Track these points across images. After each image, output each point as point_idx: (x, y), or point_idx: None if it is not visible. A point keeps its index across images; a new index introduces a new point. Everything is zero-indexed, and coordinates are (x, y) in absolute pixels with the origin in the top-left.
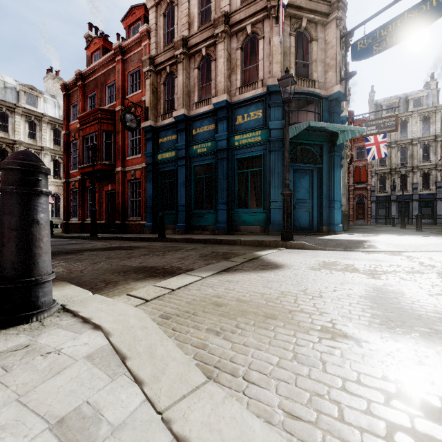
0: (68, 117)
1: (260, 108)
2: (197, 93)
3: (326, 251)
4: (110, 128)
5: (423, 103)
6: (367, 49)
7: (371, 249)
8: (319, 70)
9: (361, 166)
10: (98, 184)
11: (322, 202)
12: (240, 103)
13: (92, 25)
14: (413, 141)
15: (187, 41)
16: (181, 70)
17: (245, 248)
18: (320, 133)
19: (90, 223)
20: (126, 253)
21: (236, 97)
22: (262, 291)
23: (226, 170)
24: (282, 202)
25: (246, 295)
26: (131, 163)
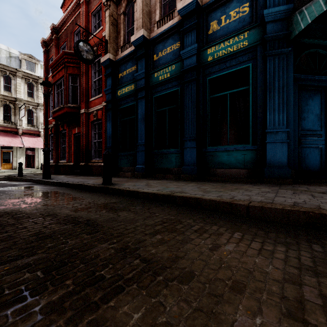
0: (48, 71)
1: (245, 0)
2: (159, 11)
3: None
4: (76, 72)
5: None
6: None
7: None
8: None
9: None
10: (68, 127)
11: None
12: (215, 3)
13: None
14: None
15: None
16: None
17: (326, 272)
18: None
19: (62, 165)
20: None
21: None
22: None
23: (195, 96)
24: None
25: None
26: (94, 104)
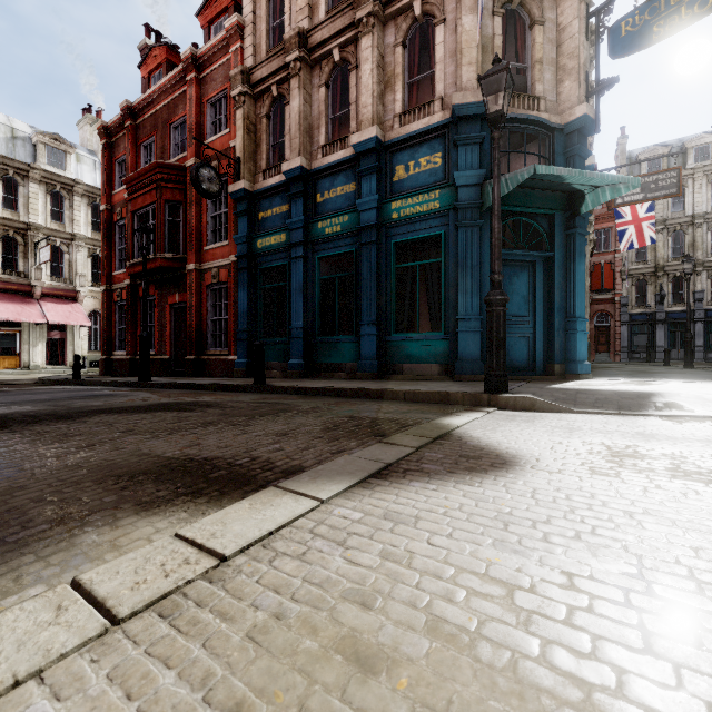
0: (111, 182)
1: (437, 149)
2: (325, 129)
3: (582, 414)
4: (178, 197)
5: (711, 154)
6: (640, 33)
7: (675, 412)
8: (546, 78)
9: (604, 263)
10: (158, 292)
11: (552, 321)
12: (402, 142)
13: (151, 29)
14: (695, 220)
15: (307, 38)
16: (297, 88)
17: (416, 409)
18: (549, 194)
19: None
20: (172, 420)
21: (394, 132)
22: (503, 572)
23: (375, 264)
24: (488, 318)
25: (457, 596)
26: (212, 256)
